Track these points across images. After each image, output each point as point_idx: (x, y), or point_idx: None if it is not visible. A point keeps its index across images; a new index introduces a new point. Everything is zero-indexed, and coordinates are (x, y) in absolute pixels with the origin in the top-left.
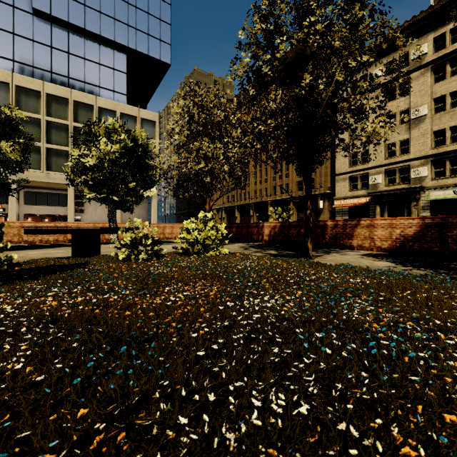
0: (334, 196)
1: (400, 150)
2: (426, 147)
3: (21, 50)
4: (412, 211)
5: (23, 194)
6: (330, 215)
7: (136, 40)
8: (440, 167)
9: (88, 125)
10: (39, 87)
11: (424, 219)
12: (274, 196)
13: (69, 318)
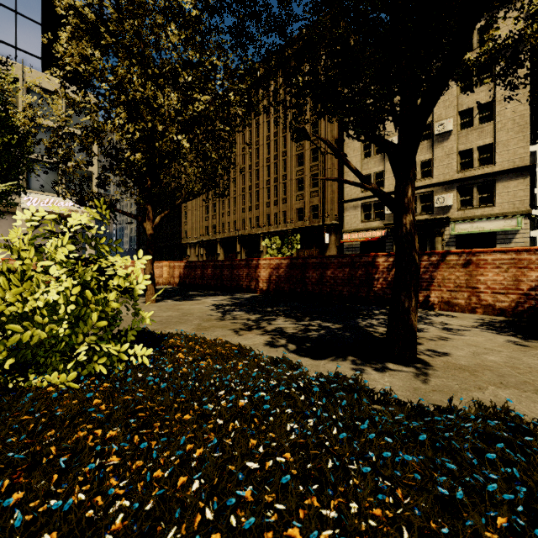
0: (342, 229)
1: (421, 173)
2: (451, 170)
3: None
4: (436, 248)
5: None
6: (338, 252)
7: None
8: (467, 195)
9: None
10: None
11: None
12: (268, 227)
13: None
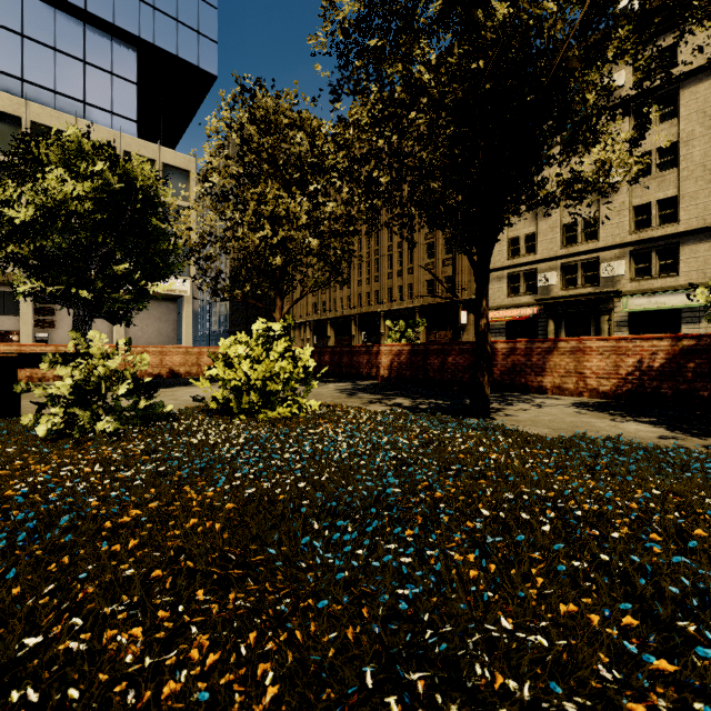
0: None
1: (583, 234)
2: (623, 230)
3: None
4: (602, 329)
5: None
6: None
7: (153, 27)
8: (643, 262)
9: (24, 141)
10: None
11: (681, 339)
12: (390, 304)
13: None
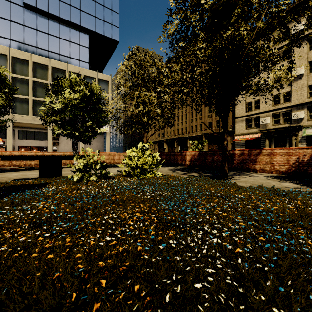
0: (234, 133)
1: (283, 99)
2: (303, 97)
3: (16, 32)
4: (292, 143)
5: (17, 132)
6: (232, 146)
7: (95, 24)
8: None
9: (57, 79)
10: (28, 57)
11: None
12: (191, 133)
13: None
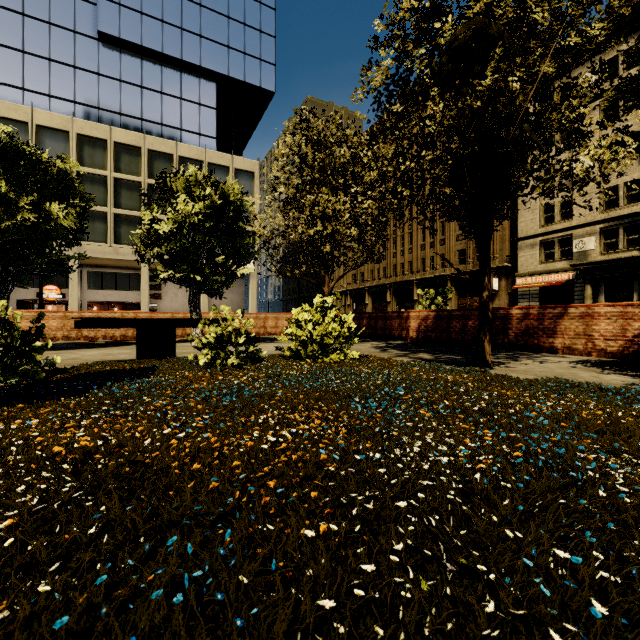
0: (516, 272)
1: (626, 197)
2: None
3: (84, 87)
4: None
5: (86, 275)
6: (510, 300)
7: (228, 62)
8: None
9: (162, 177)
10: (106, 134)
11: None
12: (422, 273)
13: (105, 468)
